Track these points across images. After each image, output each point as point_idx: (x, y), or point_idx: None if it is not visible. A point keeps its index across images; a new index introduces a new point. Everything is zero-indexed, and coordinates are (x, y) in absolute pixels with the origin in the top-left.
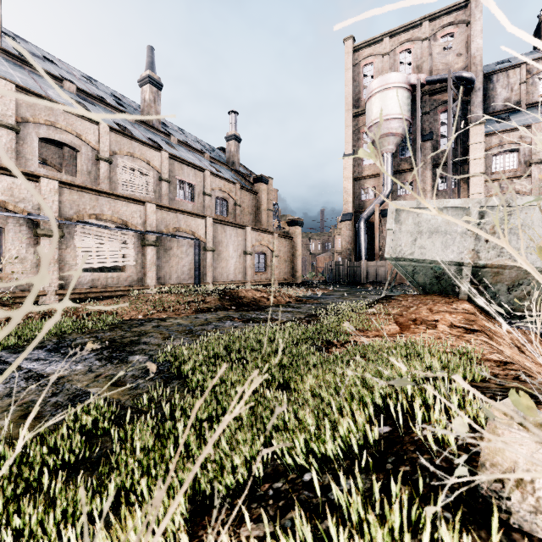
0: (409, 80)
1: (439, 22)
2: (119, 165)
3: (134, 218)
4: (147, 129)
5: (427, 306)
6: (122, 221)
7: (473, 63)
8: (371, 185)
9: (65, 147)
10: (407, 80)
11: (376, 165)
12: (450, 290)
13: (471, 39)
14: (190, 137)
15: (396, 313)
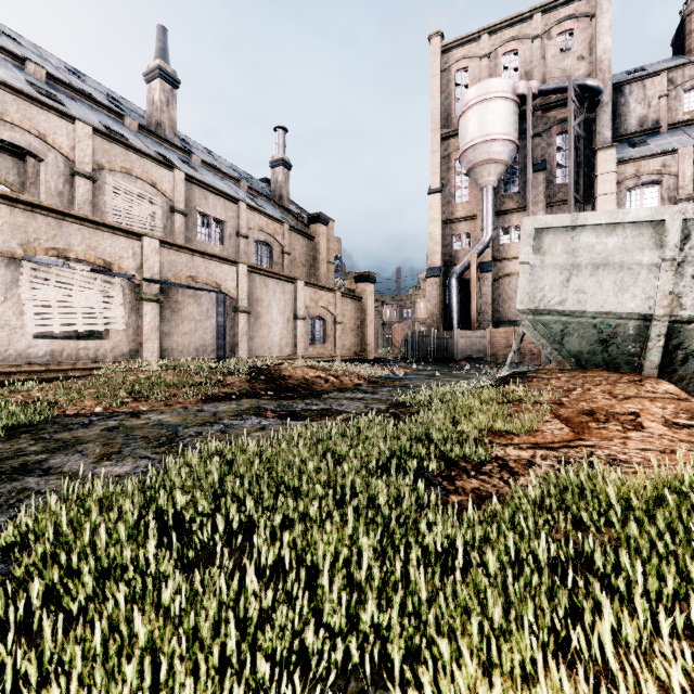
0: (516, 89)
1: (555, 15)
2: (109, 185)
3: (123, 258)
4: (157, 141)
5: (601, 389)
6: (103, 262)
7: (600, 68)
8: (465, 231)
9: (28, 159)
10: (514, 88)
11: (472, 204)
12: (624, 361)
13: (596, 37)
14: (222, 162)
15: (550, 401)
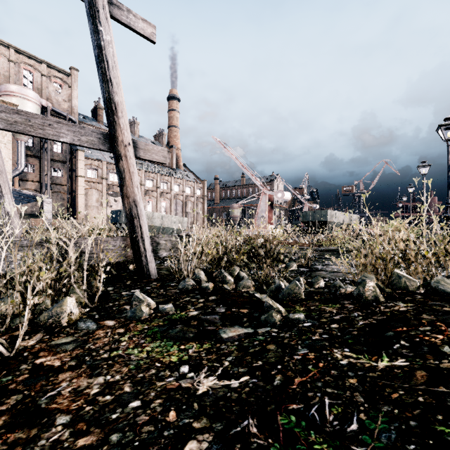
0: (42, 102)
1: (54, 72)
2: None
3: None
4: None
5: None
6: None
7: (73, 111)
8: None
9: None
10: (40, 101)
11: None
12: None
13: (72, 97)
14: None
15: None
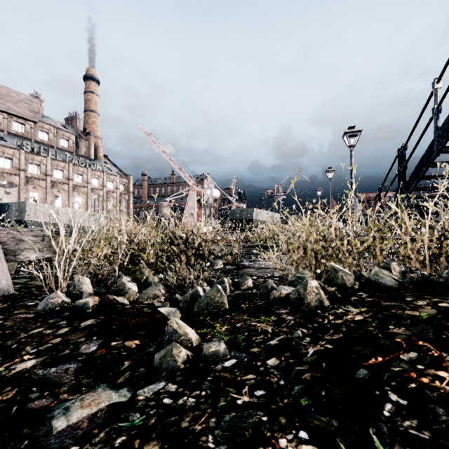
0: None
1: None
2: None
3: None
4: None
5: None
6: None
7: None
8: None
9: None
10: None
11: None
12: None
13: None
14: None
15: None
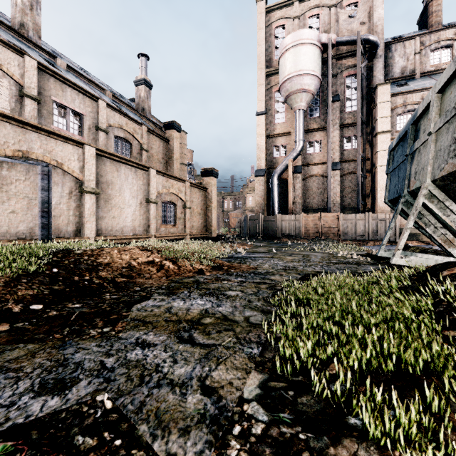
0: (321, 39)
1: None
2: None
3: None
4: (19, 39)
5: None
6: None
7: (376, 31)
8: (282, 143)
9: None
10: (319, 38)
11: (287, 124)
12: None
13: (373, 9)
14: (95, 79)
15: None
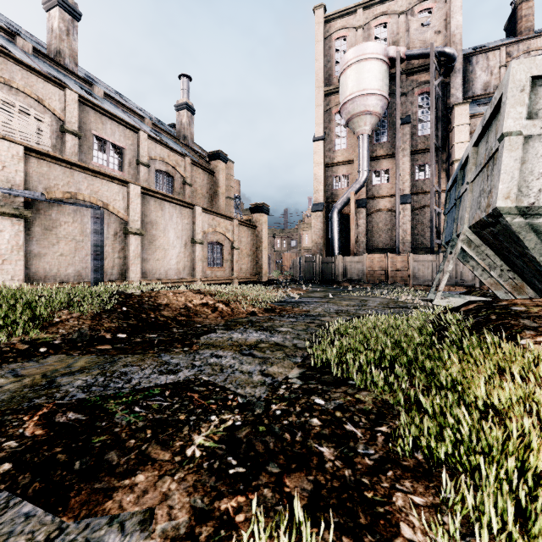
0: (388, 53)
1: None
2: None
3: None
4: (55, 68)
5: None
6: None
7: (453, 41)
8: (344, 173)
9: None
10: (386, 52)
11: (349, 150)
12: None
13: (450, 15)
14: (131, 104)
15: None
